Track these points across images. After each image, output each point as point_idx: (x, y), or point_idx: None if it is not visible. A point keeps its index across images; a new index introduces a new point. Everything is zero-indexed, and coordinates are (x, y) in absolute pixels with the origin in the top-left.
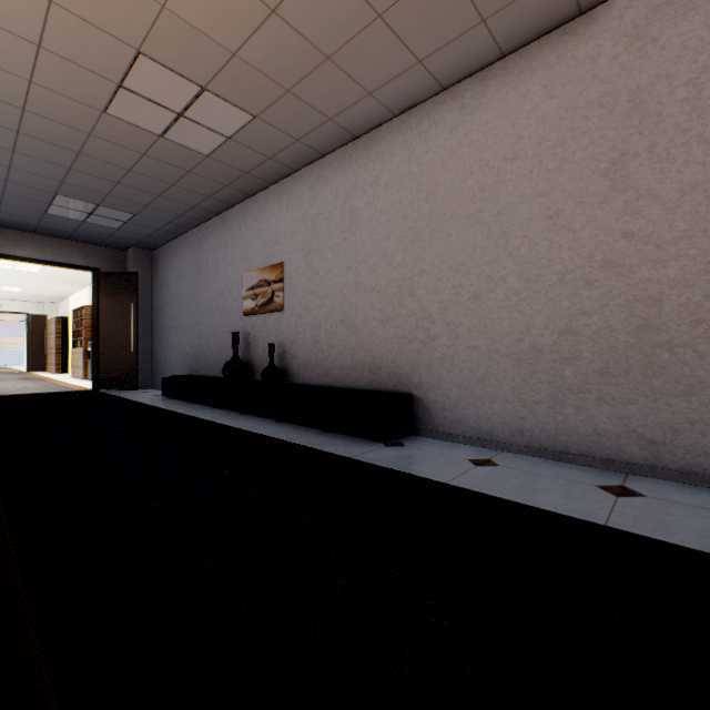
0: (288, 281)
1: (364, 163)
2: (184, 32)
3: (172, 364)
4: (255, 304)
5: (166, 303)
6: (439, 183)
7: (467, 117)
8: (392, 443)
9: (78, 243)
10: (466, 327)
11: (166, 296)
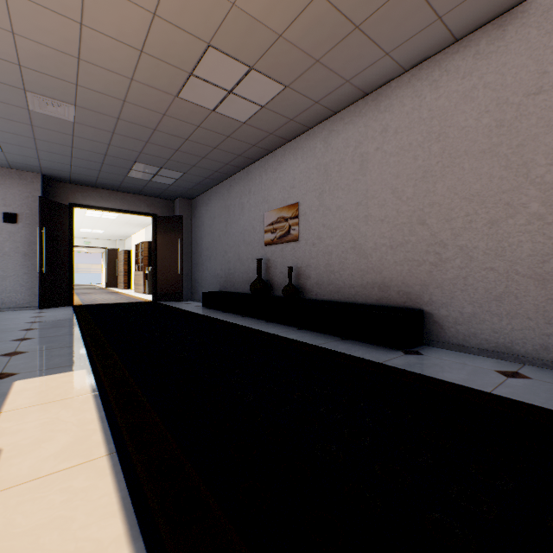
0: (303, 217)
1: (373, 115)
2: (245, 23)
3: (206, 283)
4: (274, 236)
5: (202, 238)
6: (451, 124)
7: (482, 61)
8: (409, 351)
9: (143, 197)
10: (481, 251)
11: (202, 233)
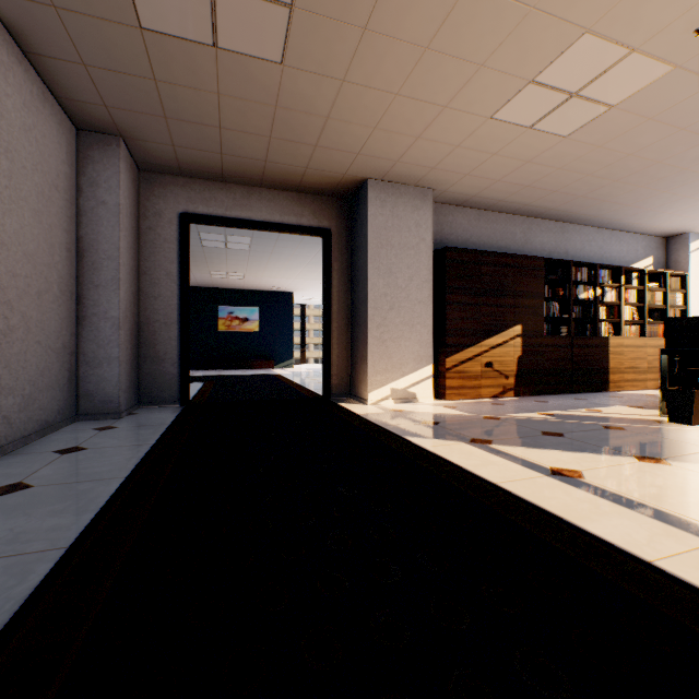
0: None
1: None
2: None
3: None
4: None
5: None
6: None
7: None
8: None
9: None
10: None
11: None
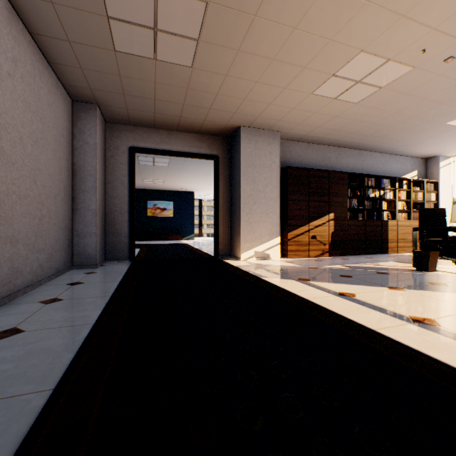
0: None
1: None
2: None
3: None
4: None
5: None
6: None
7: None
8: None
9: None
10: None
11: None
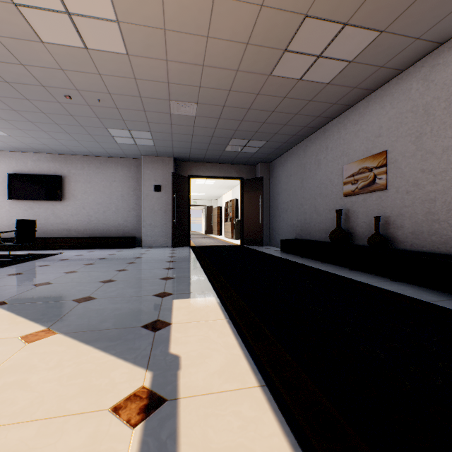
0: (392, 164)
1: None
2: None
3: (283, 231)
4: (355, 187)
5: (279, 193)
6: None
7: None
8: None
9: (234, 165)
10: None
11: (279, 189)
